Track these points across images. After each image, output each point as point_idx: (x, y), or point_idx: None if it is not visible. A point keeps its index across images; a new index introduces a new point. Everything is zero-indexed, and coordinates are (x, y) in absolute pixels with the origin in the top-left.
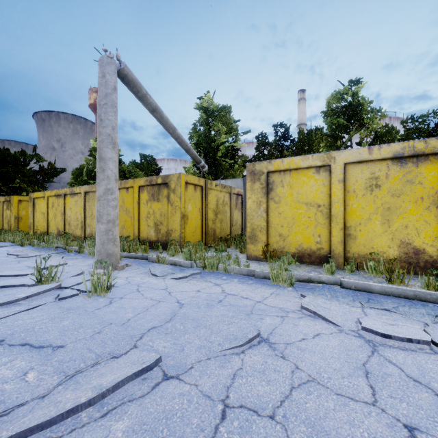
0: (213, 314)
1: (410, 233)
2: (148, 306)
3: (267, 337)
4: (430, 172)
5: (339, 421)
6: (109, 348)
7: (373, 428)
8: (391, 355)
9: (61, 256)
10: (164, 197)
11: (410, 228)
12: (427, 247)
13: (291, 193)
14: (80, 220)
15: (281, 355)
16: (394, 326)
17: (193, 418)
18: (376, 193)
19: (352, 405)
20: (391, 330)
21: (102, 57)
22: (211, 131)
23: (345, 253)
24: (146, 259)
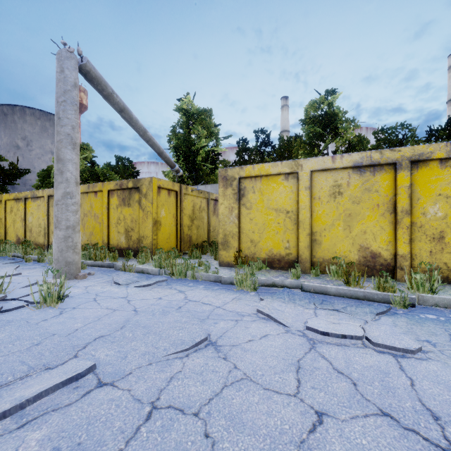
0: (167, 320)
1: (368, 238)
2: (101, 316)
3: (215, 340)
4: (384, 181)
5: (259, 412)
6: (45, 360)
7: (287, 416)
8: (326, 351)
9: (15, 266)
10: (135, 202)
11: (368, 233)
12: (382, 251)
13: (261, 199)
14: (43, 227)
15: (224, 356)
16: (337, 324)
17: (116, 421)
18: (338, 200)
19: (275, 398)
20: (331, 328)
21: (60, 50)
22: (191, 134)
23: (311, 258)
24: (113, 267)
